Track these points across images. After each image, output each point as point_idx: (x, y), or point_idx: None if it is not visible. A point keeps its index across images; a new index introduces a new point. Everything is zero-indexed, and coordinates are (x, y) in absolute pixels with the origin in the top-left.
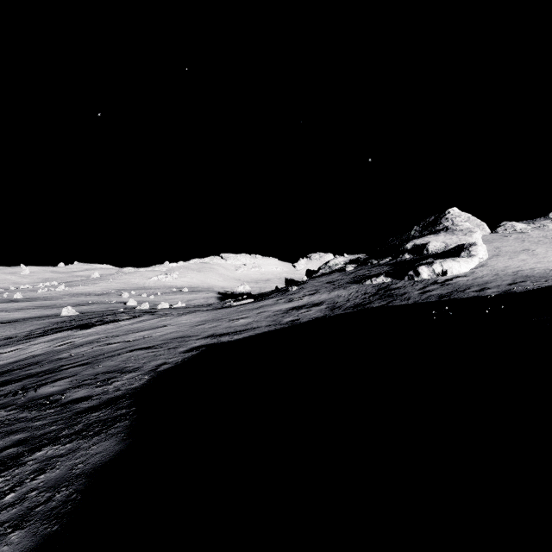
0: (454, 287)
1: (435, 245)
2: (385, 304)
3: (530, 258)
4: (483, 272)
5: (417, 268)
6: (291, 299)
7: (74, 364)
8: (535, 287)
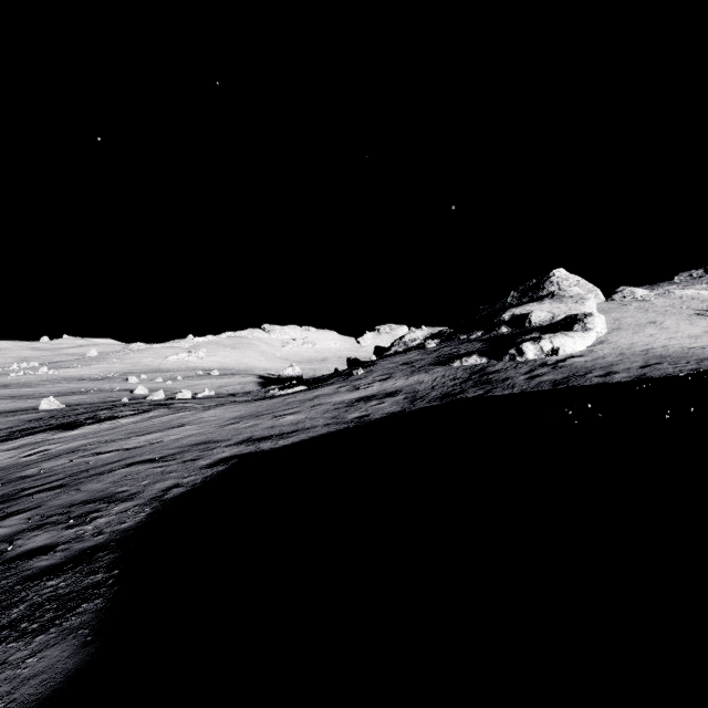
0: (570, 371)
1: (540, 315)
2: (483, 393)
3: (659, 332)
4: (604, 351)
5: (521, 345)
6: (357, 387)
7: (42, 487)
8: (676, 371)
